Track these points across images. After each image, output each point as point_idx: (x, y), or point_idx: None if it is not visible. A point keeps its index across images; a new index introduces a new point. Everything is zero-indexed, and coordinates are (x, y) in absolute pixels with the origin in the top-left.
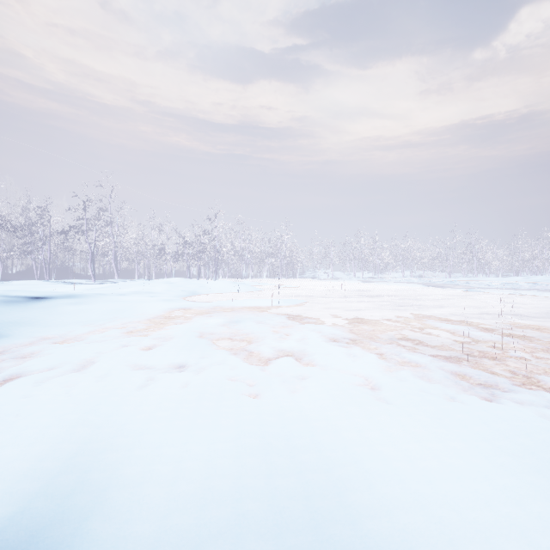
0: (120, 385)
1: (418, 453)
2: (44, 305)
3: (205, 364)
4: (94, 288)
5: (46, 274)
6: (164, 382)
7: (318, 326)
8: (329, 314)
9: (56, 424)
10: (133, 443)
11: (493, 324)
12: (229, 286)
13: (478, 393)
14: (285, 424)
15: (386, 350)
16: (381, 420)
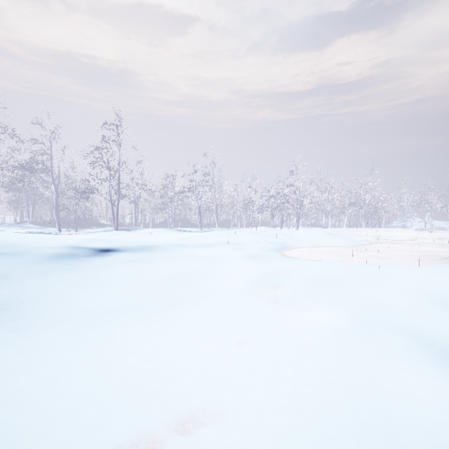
0: None
1: None
2: (95, 266)
3: None
4: (188, 237)
5: (172, 224)
6: None
7: None
8: None
9: None
10: None
11: None
12: (324, 238)
13: None
14: None
15: None
16: None
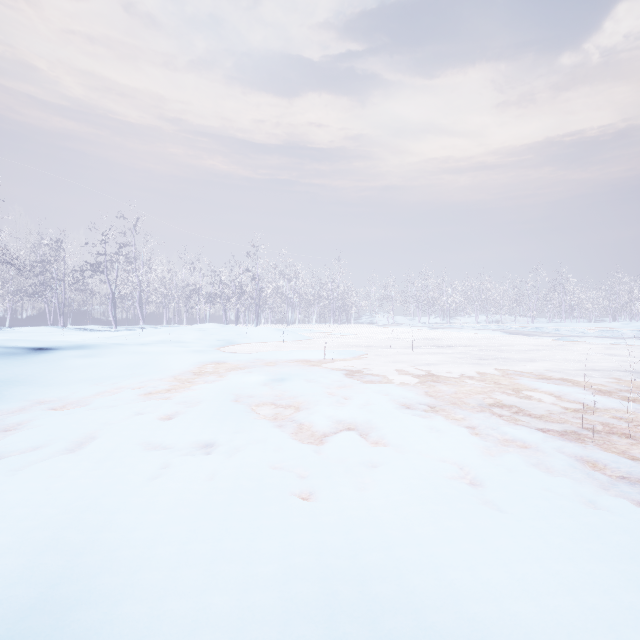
0: (122, 477)
1: (578, 619)
2: (47, 358)
3: (240, 443)
4: (112, 336)
5: (61, 319)
6: (183, 473)
7: (384, 386)
8: (395, 369)
9: (14, 550)
10: (123, 591)
11: (606, 384)
12: (273, 334)
13: (625, 493)
14: (356, 552)
15: (478, 422)
16: (501, 547)
